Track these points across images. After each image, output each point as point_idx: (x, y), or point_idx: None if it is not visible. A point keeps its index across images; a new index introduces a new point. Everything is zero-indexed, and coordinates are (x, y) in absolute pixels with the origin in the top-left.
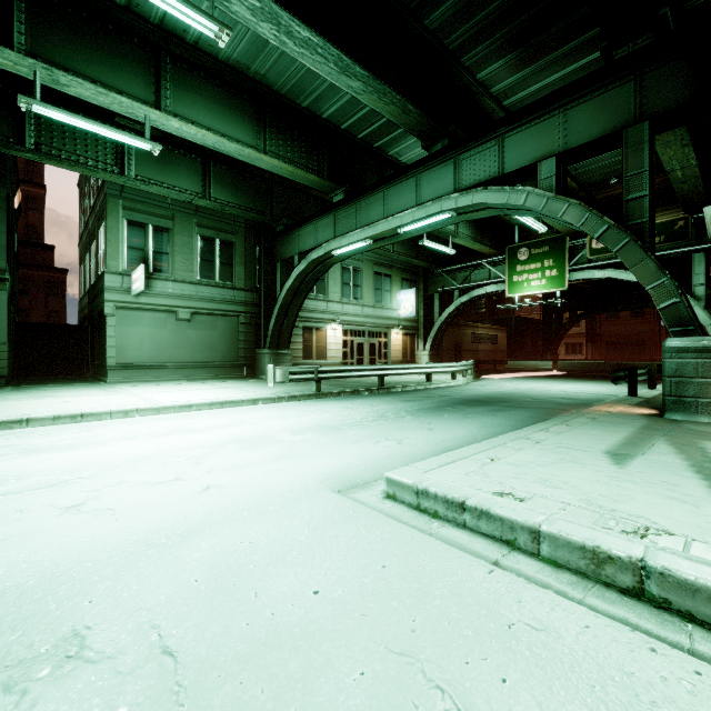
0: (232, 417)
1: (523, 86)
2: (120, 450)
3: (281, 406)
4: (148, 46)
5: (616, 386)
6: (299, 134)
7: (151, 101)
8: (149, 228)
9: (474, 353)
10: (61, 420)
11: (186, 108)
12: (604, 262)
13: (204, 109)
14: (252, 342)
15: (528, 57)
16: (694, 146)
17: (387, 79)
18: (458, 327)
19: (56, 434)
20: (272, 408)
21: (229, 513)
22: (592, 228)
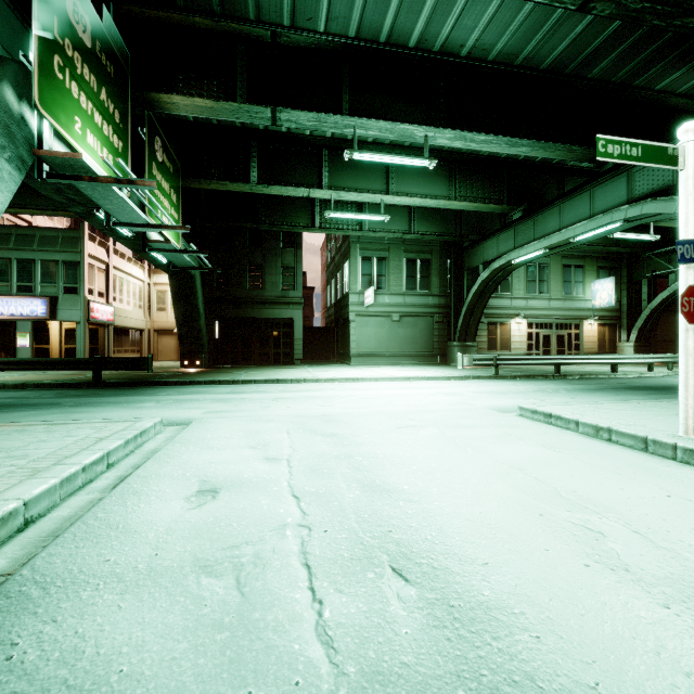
0: (436, 384)
1: None
2: (387, 392)
3: (467, 381)
4: None
5: None
6: (482, 175)
7: (384, 190)
8: (374, 259)
9: None
10: (349, 381)
11: (403, 186)
12: None
13: (414, 182)
14: (444, 336)
15: None
16: None
17: (552, 133)
18: None
19: (354, 385)
20: (461, 382)
21: (444, 409)
22: None
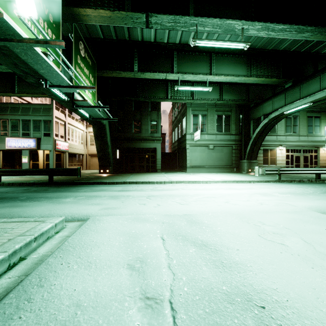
0: (246, 186)
1: None
2: (219, 192)
3: (264, 184)
4: (207, 53)
5: None
6: (266, 62)
7: (208, 73)
8: (199, 116)
9: None
10: (190, 182)
11: (219, 70)
12: None
13: (226, 68)
14: (238, 157)
15: None
16: None
17: None
18: None
19: (194, 186)
20: (260, 184)
21: (277, 210)
22: None
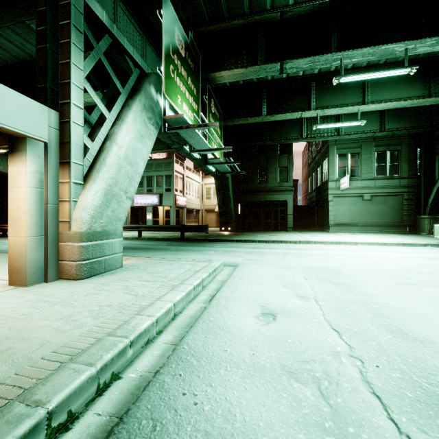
0: (414, 250)
1: None
2: (371, 253)
3: None
4: None
5: None
6: None
7: (360, 101)
8: (348, 155)
9: None
10: (333, 243)
11: (377, 95)
12: None
13: (388, 90)
14: (413, 211)
15: None
16: None
17: None
18: None
19: (338, 247)
20: None
21: (437, 272)
22: None
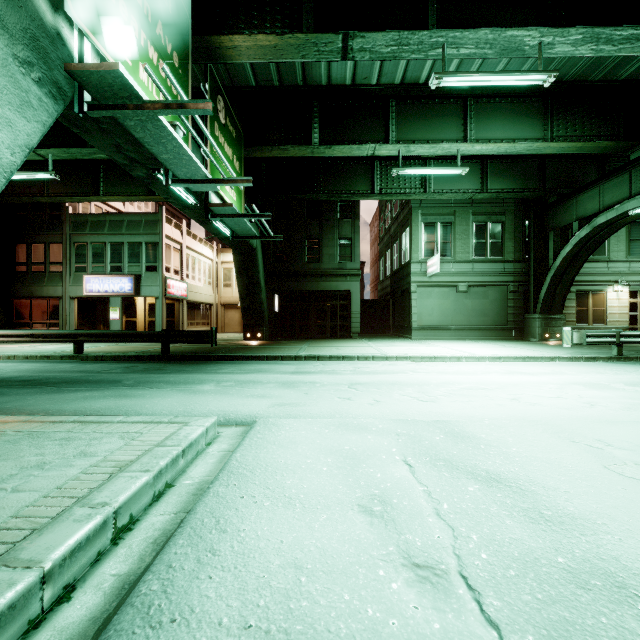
0: (546, 368)
1: None
2: (492, 378)
3: (585, 364)
4: (459, 100)
5: None
6: (588, 108)
7: (461, 138)
8: (437, 225)
9: None
10: (424, 359)
11: (484, 132)
12: None
13: (498, 126)
14: (520, 308)
15: None
16: None
17: None
18: None
19: (436, 366)
20: (577, 365)
21: (630, 419)
22: None
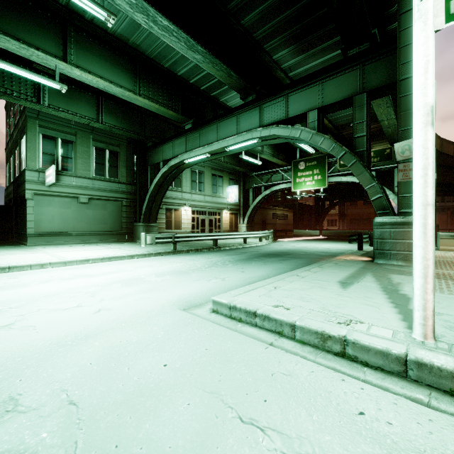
0: (117, 266)
1: (300, 65)
2: (38, 289)
3: (150, 259)
4: (58, 18)
5: (353, 244)
6: (162, 84)
7: (60, 56)
8: (58, 140)
9: (274, 225)
10: None
11: (85, 62)
12: (347, 172)
13: (98, 64)
14: (131, 218)
15: (302, 48)
16: (395, 107)
17: (218, 55)
18: (264, 209)
19: None
20: (144, 260)
21: (113, 325)
22: (337, 152)
